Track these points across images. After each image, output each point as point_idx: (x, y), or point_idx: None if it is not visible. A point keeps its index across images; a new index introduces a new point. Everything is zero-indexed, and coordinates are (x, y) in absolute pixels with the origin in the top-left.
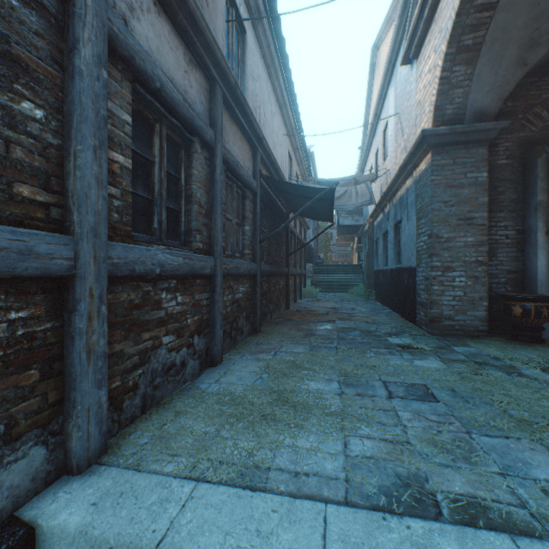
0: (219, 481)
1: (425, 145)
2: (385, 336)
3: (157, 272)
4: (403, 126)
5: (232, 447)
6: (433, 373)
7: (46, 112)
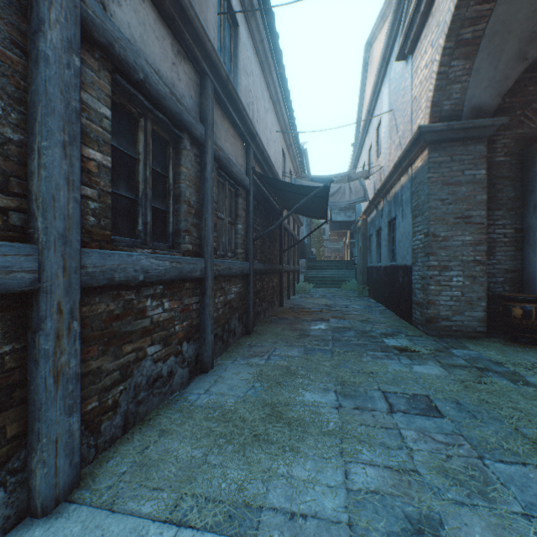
0: (203, 526)
1: (422, 142)
2: (381, 337)
3: (140, 279)
4: (398, 123)
5: (220, 478)
6: (435, 381)
7: (4, 103)
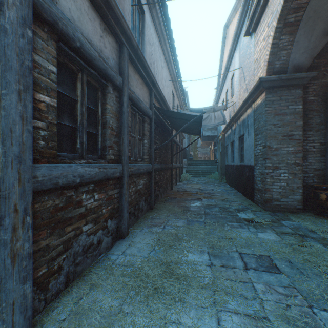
0: None
1: (261, 87)
2: (235, 212)
3: (77, 181)
4: (245, 75)
5: (131, 324)
6: (273, 245)
7: None
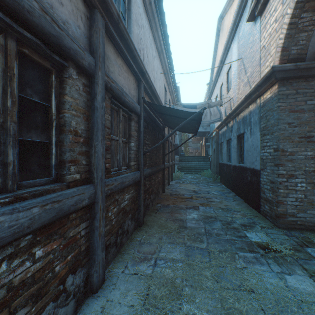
0: None
1: (273, 78)
2: (243, 230)
3: None
4: (246, 67)
5: None
6: None
7: None
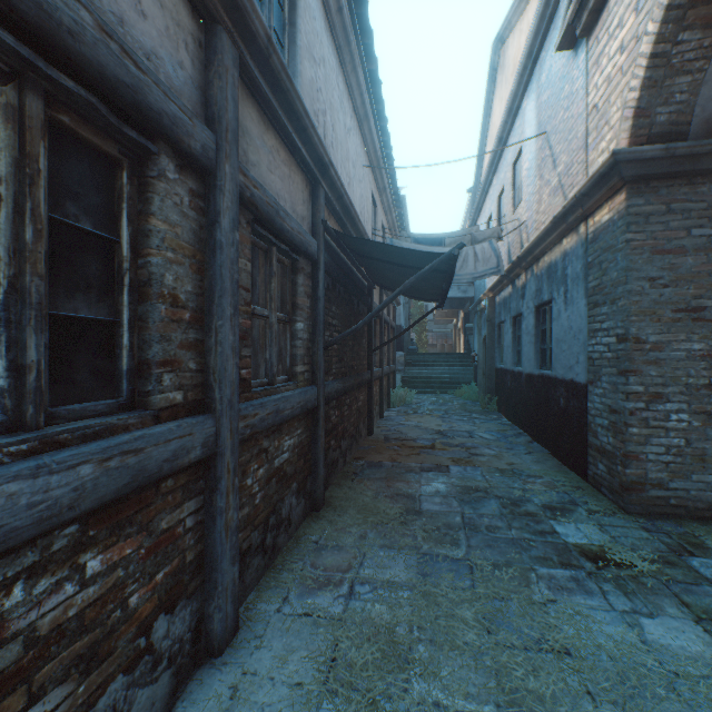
0: None
1: (616, 178)
2: (547, 518)
3: None
4: (556, 152)
5: None
6: None
7: None
